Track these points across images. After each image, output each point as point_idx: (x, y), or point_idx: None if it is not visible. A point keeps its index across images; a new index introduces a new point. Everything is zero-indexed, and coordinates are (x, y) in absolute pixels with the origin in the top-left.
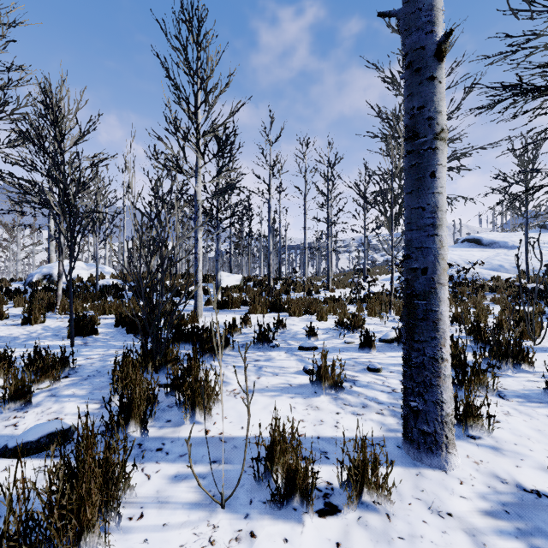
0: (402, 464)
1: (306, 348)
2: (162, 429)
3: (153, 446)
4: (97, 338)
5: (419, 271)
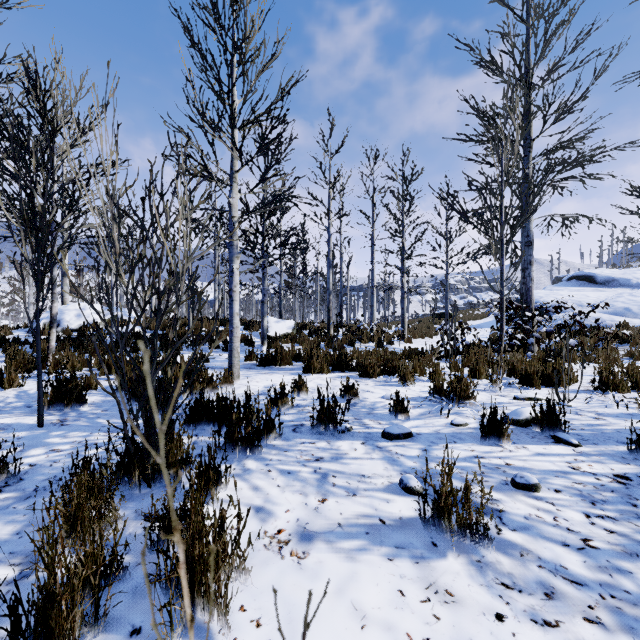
0: None
1: (396, 436)
2: None
3: None
4: (83, 412)
5: None
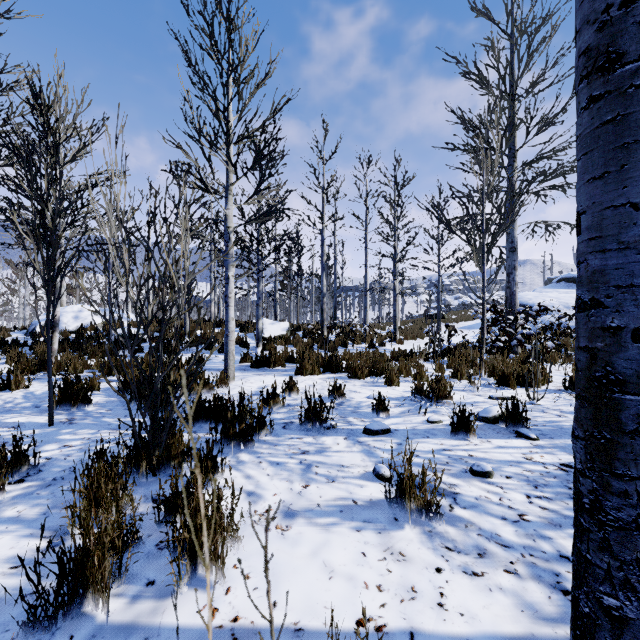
0: None
1: (375, 432)
2: (135, 604)
3: None
4: (89, 412)
5: (628, 333)
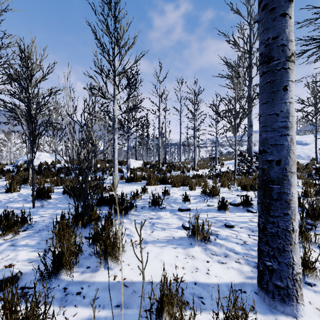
0: (261, 310)
1: (183, 210)
2: (83, 274)
3: (74, 290)
4: (50, 202)
5: (274, 162)
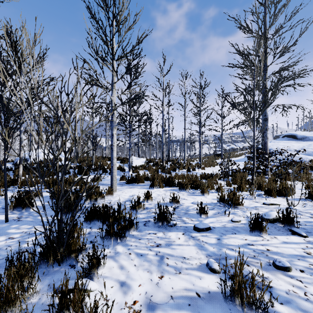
0: None
1: (201, 229)
2: None
3: None
4: (31, 212)
5: None
